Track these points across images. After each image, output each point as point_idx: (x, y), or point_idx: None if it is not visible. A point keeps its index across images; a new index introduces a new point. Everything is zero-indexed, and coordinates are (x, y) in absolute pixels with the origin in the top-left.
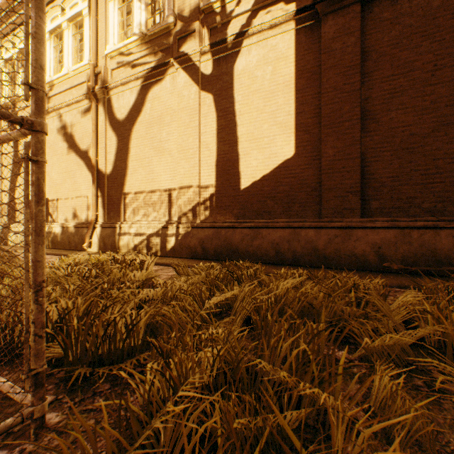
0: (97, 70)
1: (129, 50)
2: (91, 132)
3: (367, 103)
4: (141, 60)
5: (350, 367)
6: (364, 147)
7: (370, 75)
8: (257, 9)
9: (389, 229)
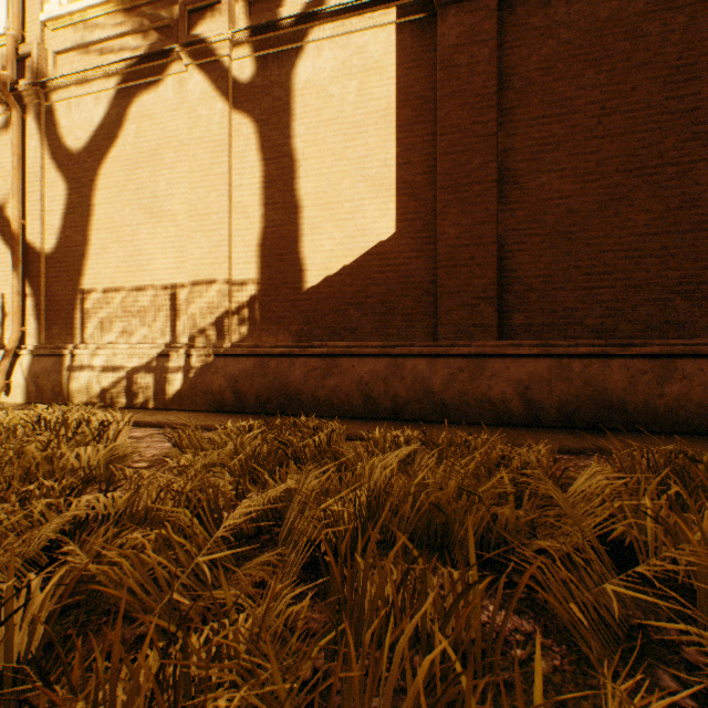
0: (23, 49)
1: (92, 19)
2: (11, 169)
3: (507, 157)
4: (117, 42)
5: (532, 658)
6: (503, 227)
7: (512, 113)
8: None
9: (539, 358)
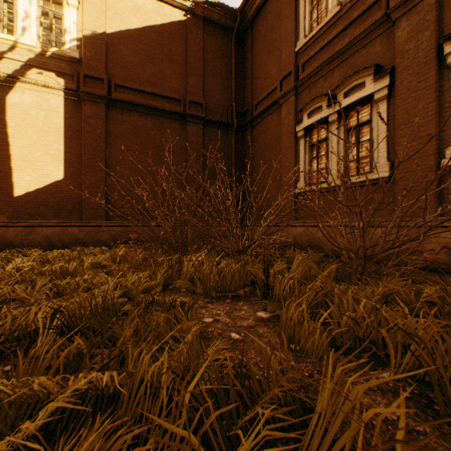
0: None
1: None
2: None
3: (110, 159)
4: None
5: None
6: (109, 183)
7: (111, 145)
8: (31, 65)
9: (119, 227)
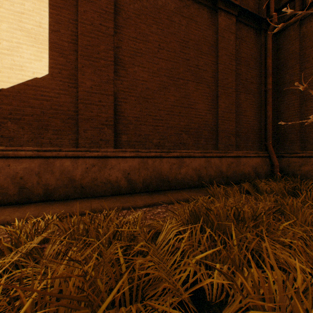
0: None
1: None
2: None
3: (119, 51)
4: None
5: None
6: (117, 88)
7: (121, 29)
8: None
9: (135, 158)
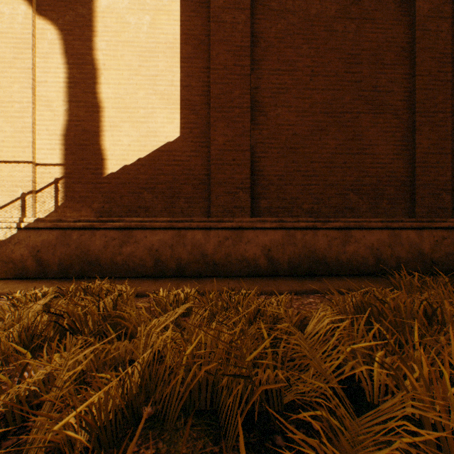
0: None
1: None
2: None
3: (257, 93)
4: None
5: None
6: (254, 140)
7: (260, 63)
8: None
9: (277, 230)
